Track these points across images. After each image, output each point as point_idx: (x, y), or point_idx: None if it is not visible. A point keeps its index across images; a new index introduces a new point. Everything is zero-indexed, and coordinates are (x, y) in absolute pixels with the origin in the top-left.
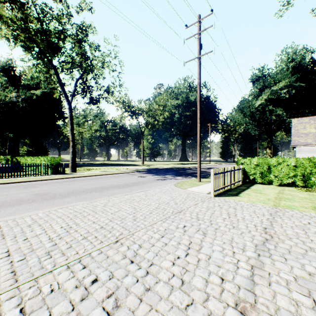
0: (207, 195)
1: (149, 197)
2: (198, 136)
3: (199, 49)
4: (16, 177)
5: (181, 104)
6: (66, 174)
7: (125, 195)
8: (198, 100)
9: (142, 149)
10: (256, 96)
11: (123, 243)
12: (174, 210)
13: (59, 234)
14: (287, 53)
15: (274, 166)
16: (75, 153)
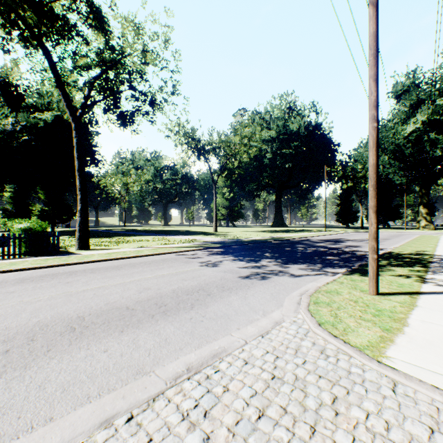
0: None
1: None
2: (371, 159)
3: None
4: None
5: (276, 137)
6: (61, 254)
7: (89, 438)
8: (371, 53)
9: (215, 208)
10: (401, 119)
11: None
12: None
13: None
14: None
15: None
16: (86, 213)
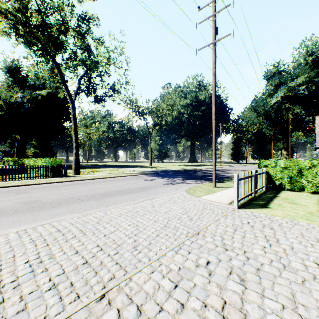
0: (228, 207)
1: (156, 209)
2: (213, 134)
3: (214, 33)
4: (14, 180)
5: (191, 103)
6: (68, 176)
7: (127, 205)
8: (213, 93)
9: (150, 151)
10: (270, 93)
11: (111, 302)
12: (189, 230)
13: (18, 276)
14: (306, 46)
15: (306, 170)
16: (78, 154)
